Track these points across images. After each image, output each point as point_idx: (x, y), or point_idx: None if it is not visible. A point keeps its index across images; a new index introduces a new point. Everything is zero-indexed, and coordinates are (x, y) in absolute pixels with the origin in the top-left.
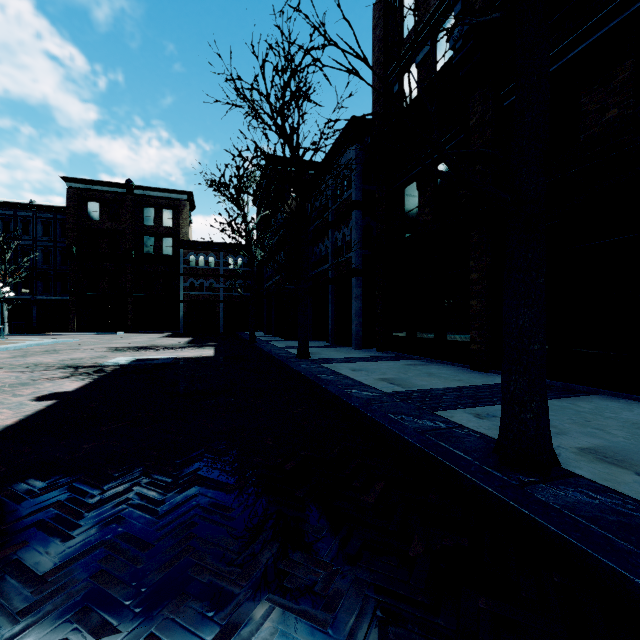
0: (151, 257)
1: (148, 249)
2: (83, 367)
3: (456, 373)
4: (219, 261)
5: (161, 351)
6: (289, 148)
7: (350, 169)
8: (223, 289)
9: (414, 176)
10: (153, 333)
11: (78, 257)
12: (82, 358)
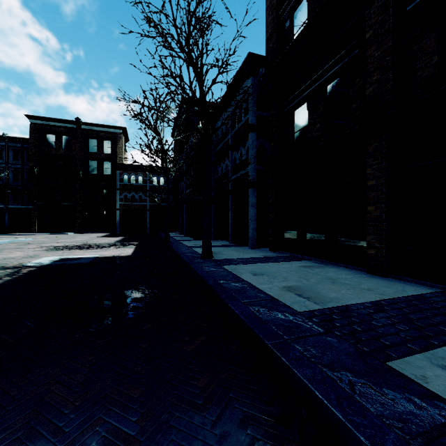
0: (94, 176)
1: (92, 170)
2: (3, 268)
3: (357, 278)
4: (146, 179)
5: (89, 250)
6: (194, 71)
7: (248, 93)
8: (149, 200)
9: (305, 97)
10: (96, 233)
11: (39, 176)
12: (14, 258)
